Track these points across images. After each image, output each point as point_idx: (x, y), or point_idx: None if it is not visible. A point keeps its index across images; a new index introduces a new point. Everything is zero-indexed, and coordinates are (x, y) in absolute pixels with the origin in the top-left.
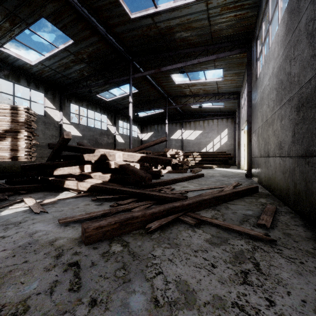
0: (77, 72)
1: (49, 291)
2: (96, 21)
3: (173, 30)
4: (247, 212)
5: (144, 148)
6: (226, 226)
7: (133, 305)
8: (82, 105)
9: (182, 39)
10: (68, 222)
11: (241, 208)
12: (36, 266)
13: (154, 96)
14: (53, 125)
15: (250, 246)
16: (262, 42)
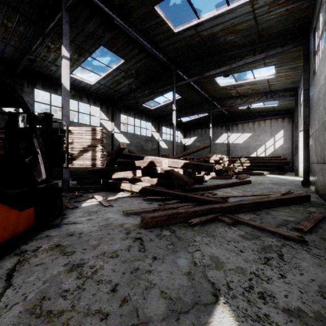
0: (126, 86)
1: (127, 249)
2: (143, 41)
3: (216, 36)
4: (288, 218)
5: (187, 154)
6: (261, 227)
7: (179, 263)
8: (130, 115)
9: (226, 43)
10: (129, 214)
11: (283, 214)
12: (115, 237)
13: (198, 100)
14: (106, 135)
15: (280, 243)
16: (320, 35)
